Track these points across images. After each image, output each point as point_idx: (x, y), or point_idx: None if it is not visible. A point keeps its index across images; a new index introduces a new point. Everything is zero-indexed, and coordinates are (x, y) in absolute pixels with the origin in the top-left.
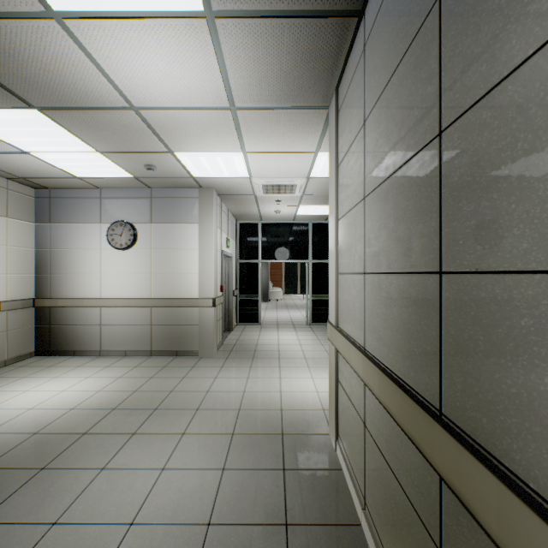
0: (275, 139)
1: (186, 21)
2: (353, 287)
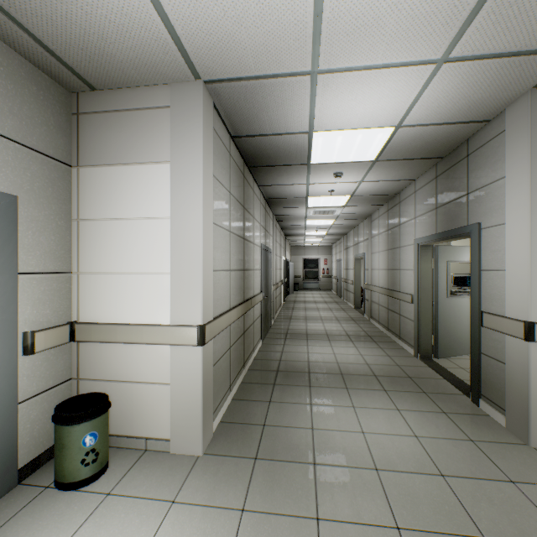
0: (251, 6)
1: (325, 129)
2: (224, 279)
